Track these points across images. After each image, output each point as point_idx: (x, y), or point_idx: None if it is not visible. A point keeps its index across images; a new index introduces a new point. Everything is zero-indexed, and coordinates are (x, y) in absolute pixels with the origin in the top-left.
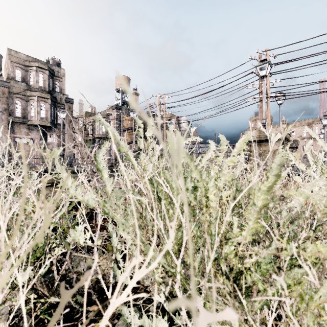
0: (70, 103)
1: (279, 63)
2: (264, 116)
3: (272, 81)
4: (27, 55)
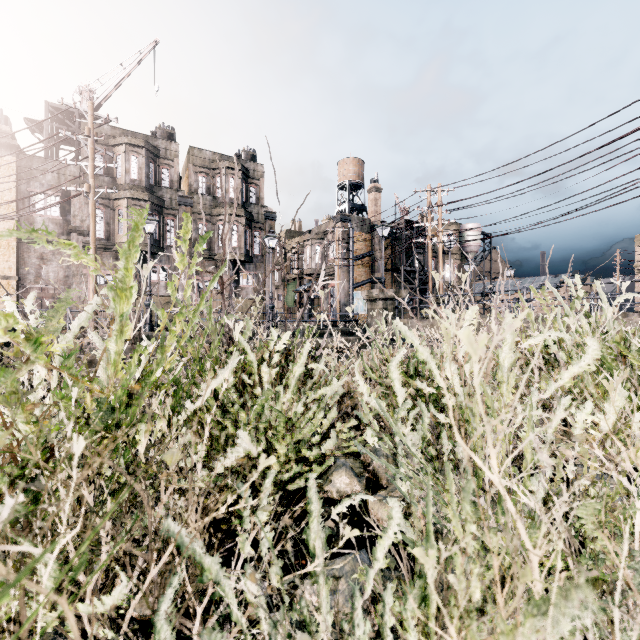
0: (271, 221)
1: None
2: None
3: None
4: (213, 153)
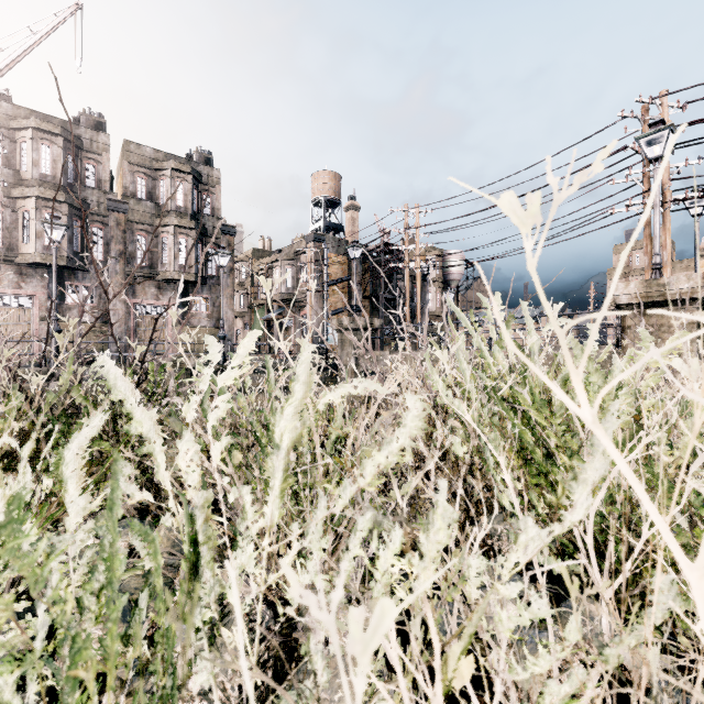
0: (229, 236)
1: (694, 122)
2: (658, 248)
3: (677, 164)
4: (156, 150)
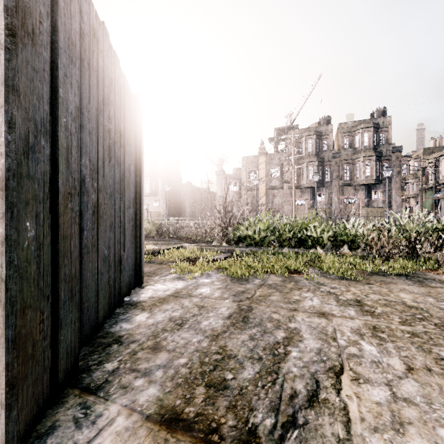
0: (397, 153)
1: None
2: None
3: None
4: (353, 122)
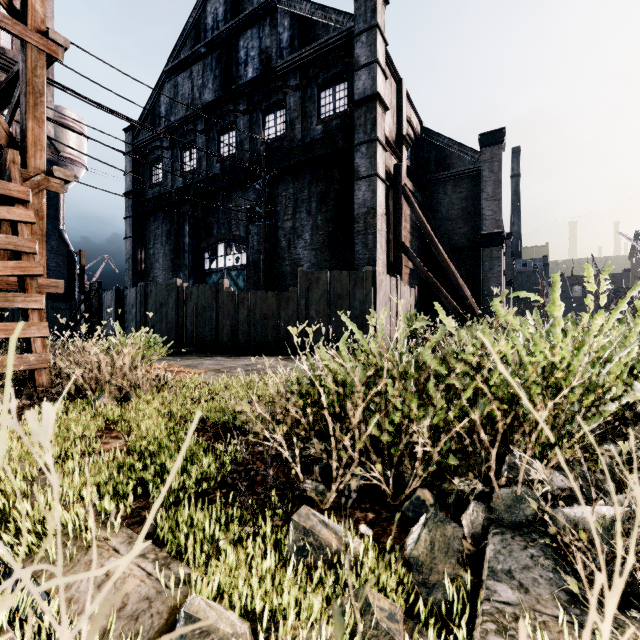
0: None
1: None
2: None
3: None
4: None
